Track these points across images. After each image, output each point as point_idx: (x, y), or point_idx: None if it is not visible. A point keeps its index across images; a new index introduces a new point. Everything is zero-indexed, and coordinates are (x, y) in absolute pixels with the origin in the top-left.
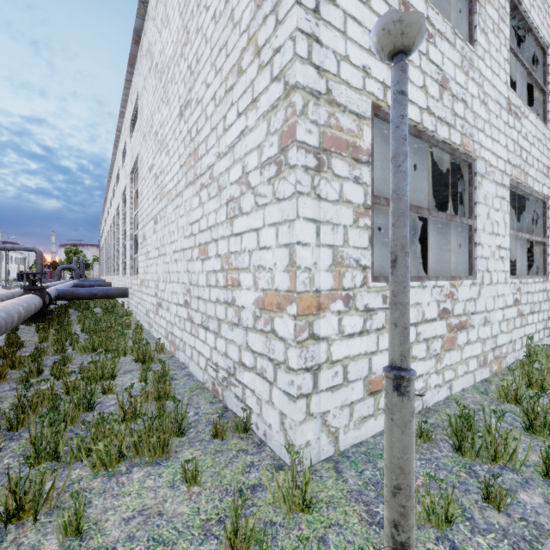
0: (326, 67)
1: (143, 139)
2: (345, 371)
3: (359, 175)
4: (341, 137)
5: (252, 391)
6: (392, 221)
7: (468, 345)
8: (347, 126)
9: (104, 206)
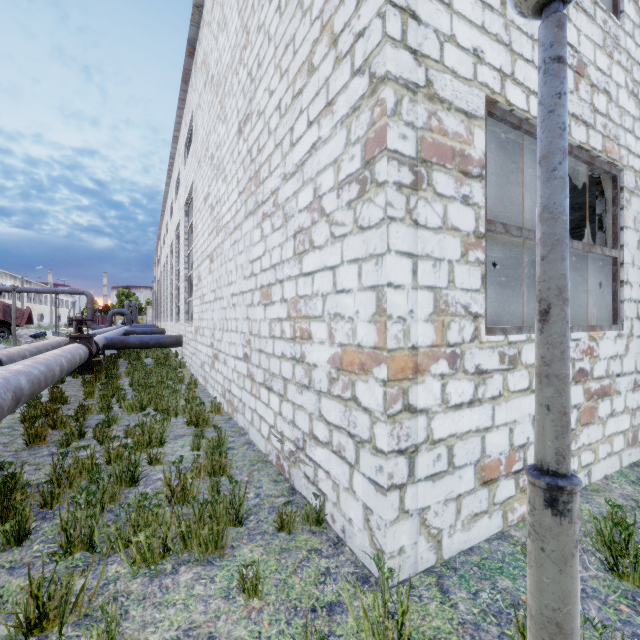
0: (425, 51)
1: (197, 165)
2: (451, 454)
3: (469, 194)
4: (445, 143)
5: (326, 472)
6: (541, 252)
7: (612, 417)
8: (453, 129)
9: (157, 244)
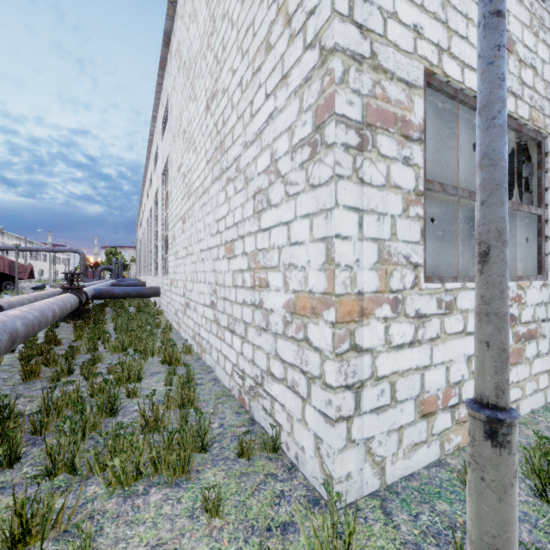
0: (370, 26)
1: (172, 140)
2: (393, 389)
3: (409, 155)
4: (388, 109)
5: (281, 405)
6: (481, 197)
7: (538, 357)
8: (395, 97)
9: (139, 209)
